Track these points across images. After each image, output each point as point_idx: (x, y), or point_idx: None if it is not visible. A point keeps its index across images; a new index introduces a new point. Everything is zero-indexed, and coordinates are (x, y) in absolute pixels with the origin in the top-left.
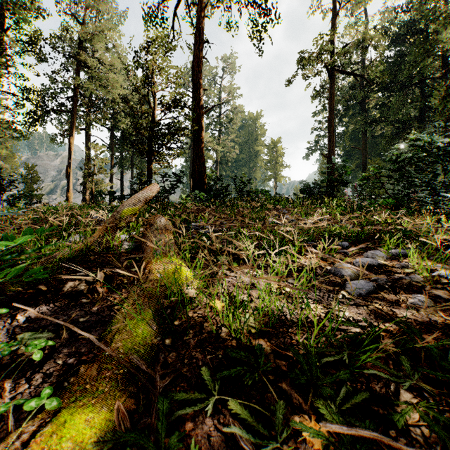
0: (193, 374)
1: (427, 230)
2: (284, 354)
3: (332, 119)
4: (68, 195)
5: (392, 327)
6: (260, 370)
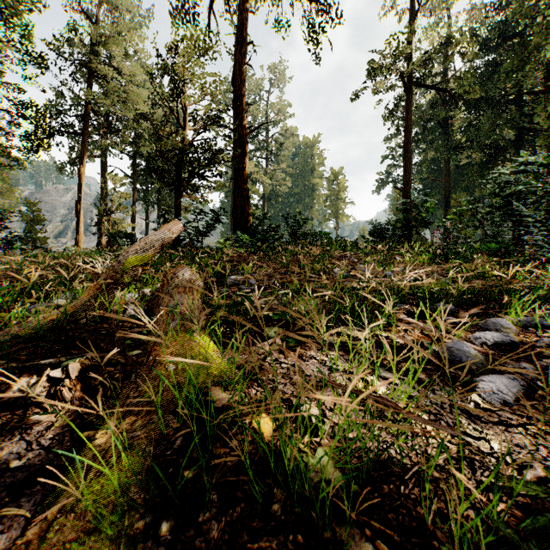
0: None
1: None
2: None
3: (409, 144)
4: (78, 239)
5: None
6: None
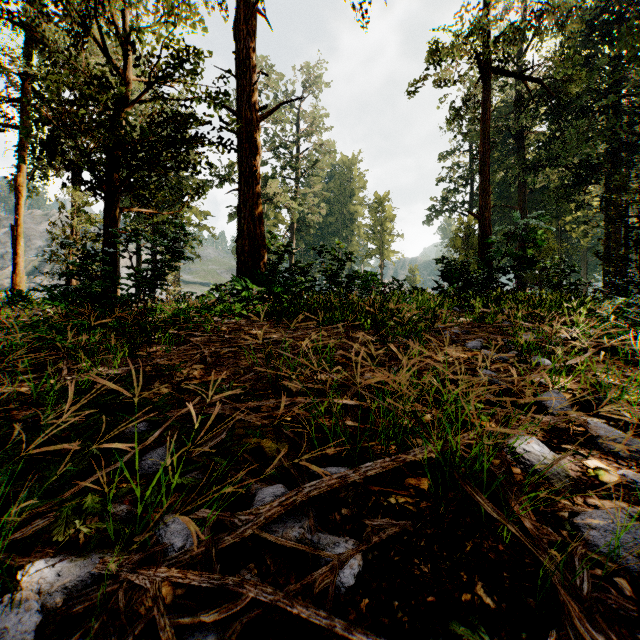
0: None
1: None
2: None
3: (488, 153)
4: (16, 280)
5: None
6: None
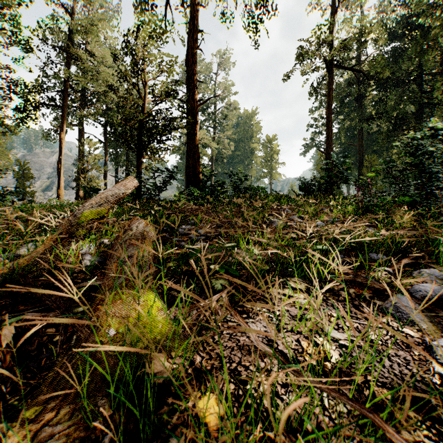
0: None
1: None
2: None
3: (331, 115)
4: (59, 192)
5: None
6: None
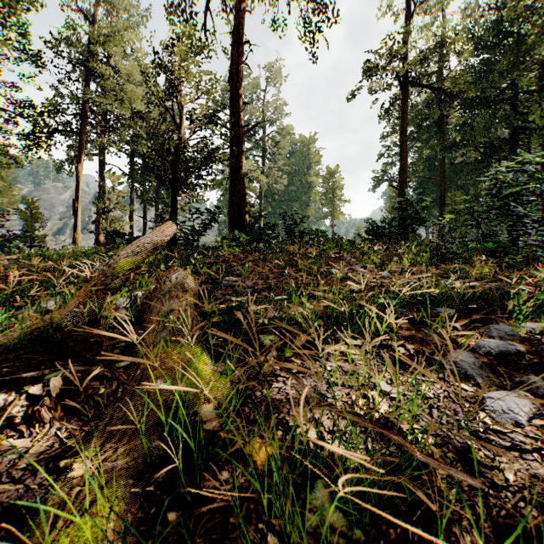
0: None
1: None
2: None
3: (405, 142)
4: (75, 237)
5: None
6: None
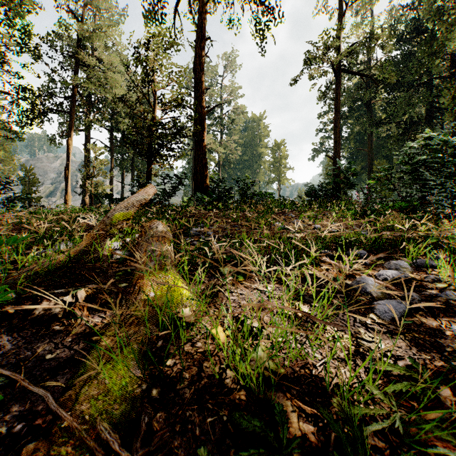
0: (186, 451)
1: (454, 237)
2: (310, 412)
3: (338, 120)
4: (66, 198)
5: (444, 367)
6: (283, 454)
